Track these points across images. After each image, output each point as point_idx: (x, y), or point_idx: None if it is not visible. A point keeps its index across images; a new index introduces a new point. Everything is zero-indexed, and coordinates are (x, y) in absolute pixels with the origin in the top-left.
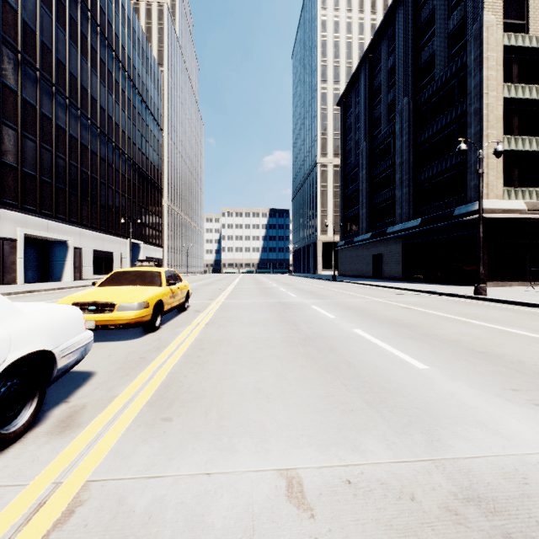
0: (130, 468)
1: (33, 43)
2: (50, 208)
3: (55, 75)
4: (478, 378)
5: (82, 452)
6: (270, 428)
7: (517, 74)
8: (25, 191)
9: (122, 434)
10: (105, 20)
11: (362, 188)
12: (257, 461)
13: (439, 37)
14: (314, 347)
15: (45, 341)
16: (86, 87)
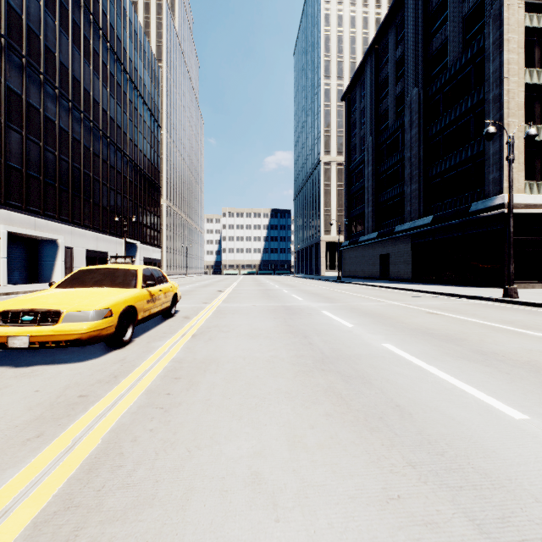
0: None
1: (18, 28)
2: (37, 205)
3: (43, 63)
4: None
5: None
6: None
7: (539, 58)
8: (10, 186)
9: None
10: (99, 9)
11: (368, 185)
12: None
13: (452, 22)
14: (338, 374)
15: None
16: (78, 78)
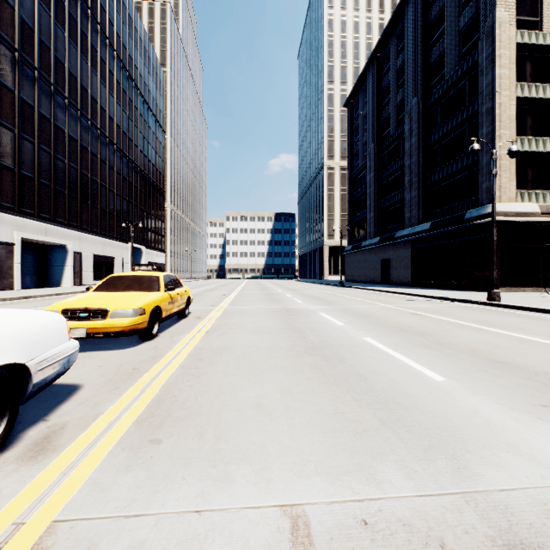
0: (107, 504)
1: (31, 41)
2: (48, 211)
3: (53, 74)
4: (503, 392)
5: (54, 483)
6: (273, 452)
7: (530, 73)
8: (23, 194)
9: (103, 460)
10: (106, 19)
11: (370, 191)
12: (256, 494)
13: (449, 35)
14: (321, 357)
15: (17, 353)
16: (86, 87)
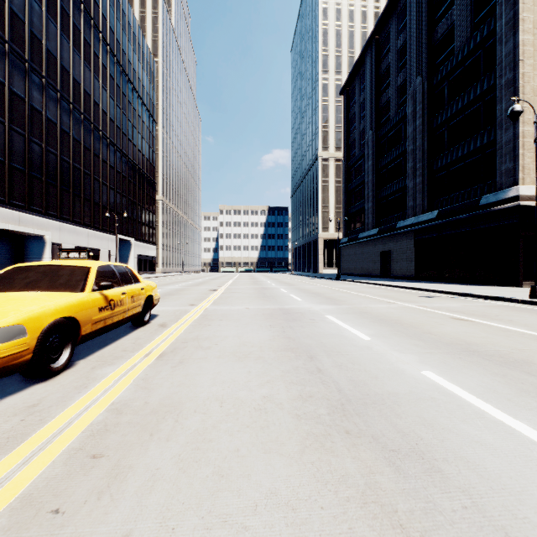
0: None
1: (0, 11)
2: (22, 199)
3: (28, 50)
4: None
5: None
6: None
7: None
8: None
9: None
10: None
11: (368, 180)
12: None
13: (459, 5)
14: (375, 445)
15: None
16: (67, 67)
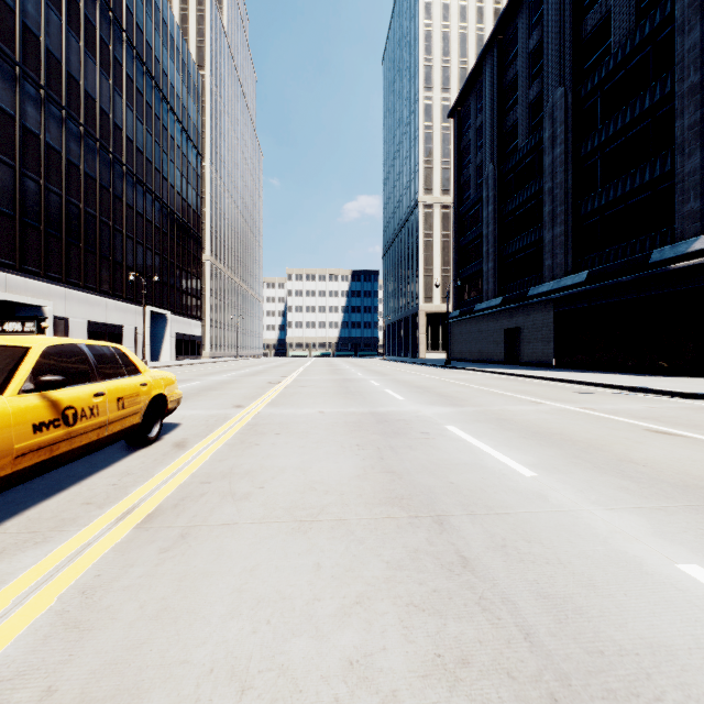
0: None
1: None
2: (10, 255)
3: (19, 49)
4: None
5: None
6: None
7: None
8: None
9: None
10: None
11: (487, 232)
12: None
13: None
14: None
15: None
16: (76, 76)
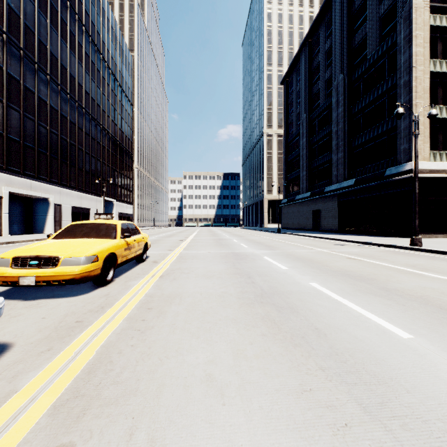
0: None
1: (17, 25)
2: (32, 170)
3: (37, 54)
4: None
5: None
6: None
7: (441, 51)
8: (10, 155)
9: None
10: (83, 9)
11: (303, 153)
12: None
13: (371, 21)
14: (273, 306)
15: None
16: (65, 66)
